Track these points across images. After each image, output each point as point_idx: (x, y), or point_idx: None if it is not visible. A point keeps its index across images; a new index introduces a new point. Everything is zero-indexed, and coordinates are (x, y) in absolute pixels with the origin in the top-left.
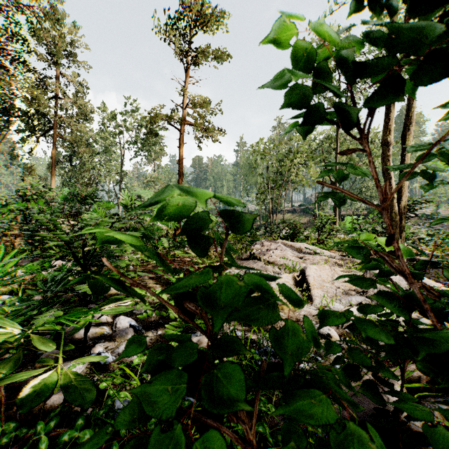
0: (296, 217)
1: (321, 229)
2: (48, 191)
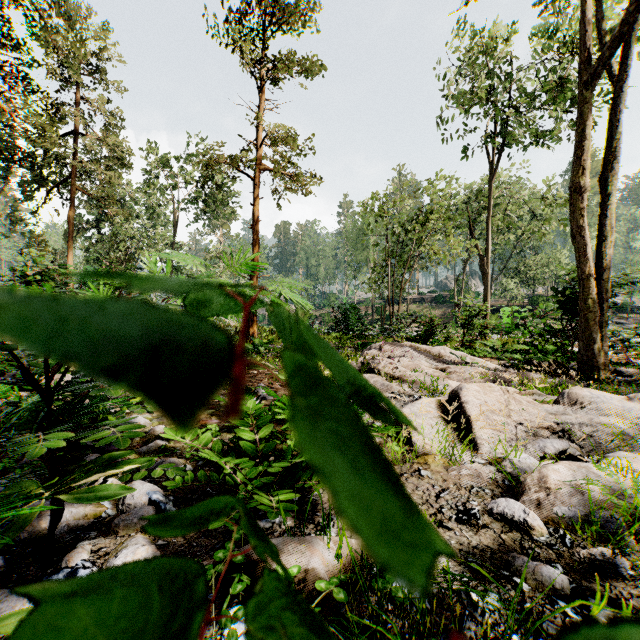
0: (425, 310)
1: (468, 326)
2: (59, 270)
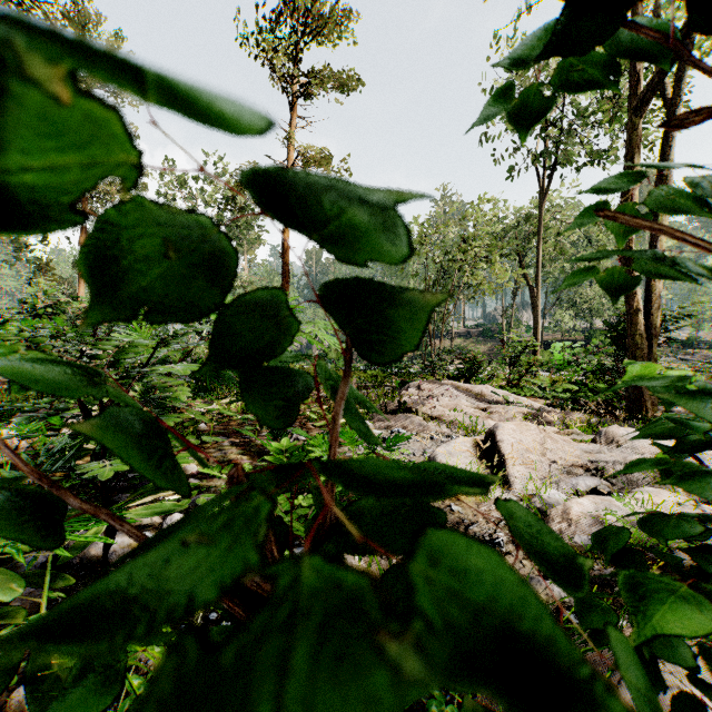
0: (471, 345)
1: (514, 363)
2: (71, 302)
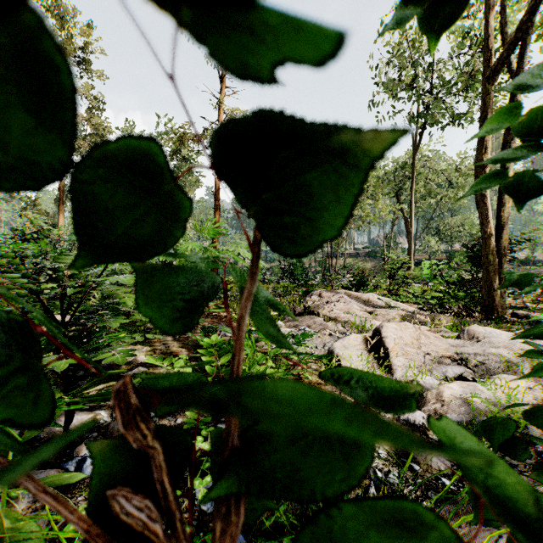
0: (359, 263)
1: (393, 277)
2: (52, 229)
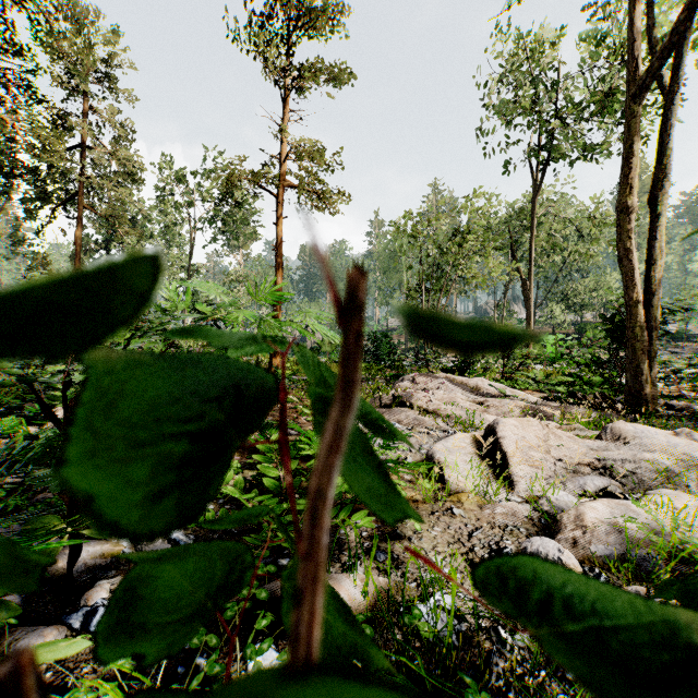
0: None
1: (508, 356)
2: None
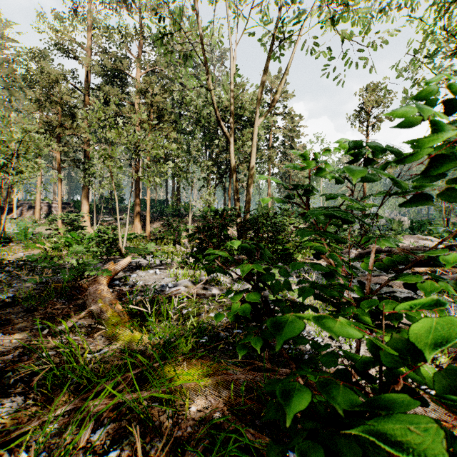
0: None
1: None
2: None
